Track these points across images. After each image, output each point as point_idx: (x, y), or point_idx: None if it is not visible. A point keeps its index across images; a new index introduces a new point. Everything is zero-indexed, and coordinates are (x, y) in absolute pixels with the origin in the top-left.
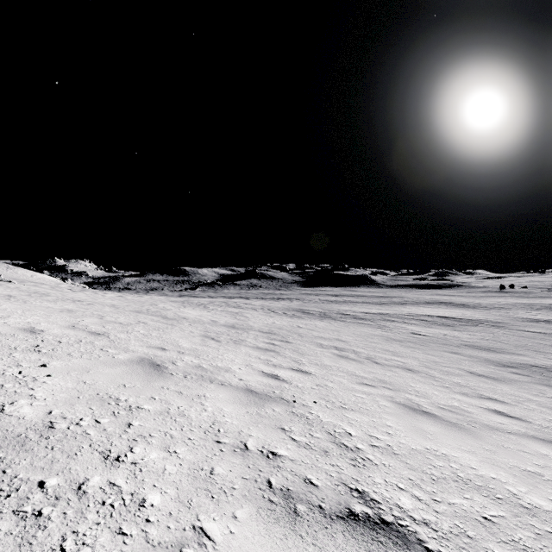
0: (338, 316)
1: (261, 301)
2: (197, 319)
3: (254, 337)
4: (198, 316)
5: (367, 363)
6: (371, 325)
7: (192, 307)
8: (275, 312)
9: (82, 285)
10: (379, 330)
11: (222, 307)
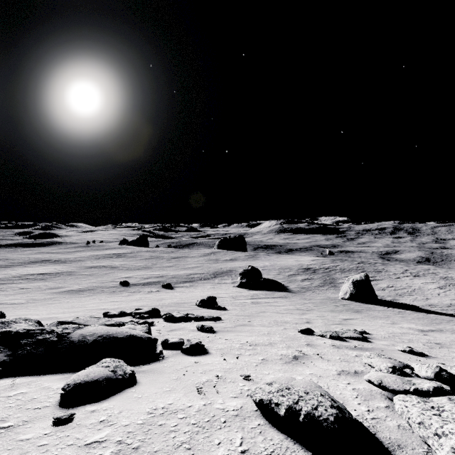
0: None
1: None
2: None
3: None
4: None
5: (3, 305)
6: None
7: None
8: None
9: None
10: None
11: None
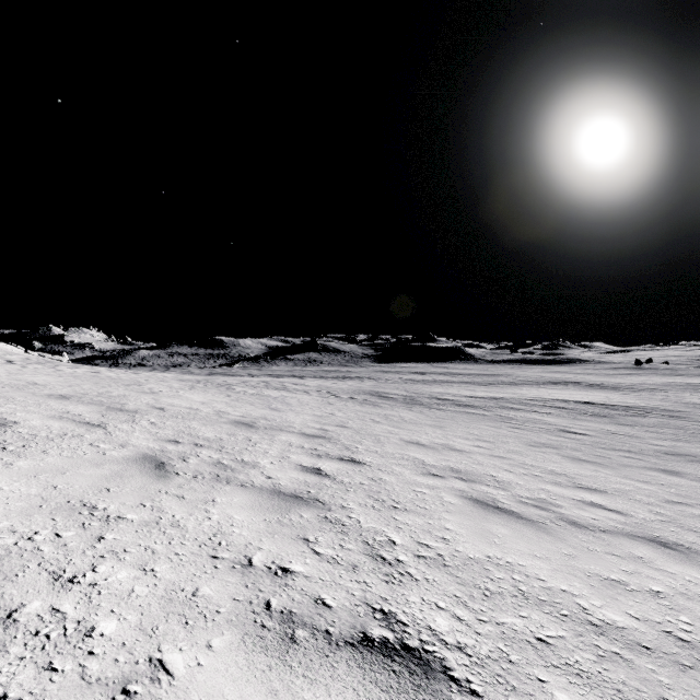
0: (433, 403)
1: (320, 381)
2: (187, 410)
3: (279, 452)
4: (200, 403)
5: (557, 528)
6: (488, 417)
7: (205, 389)
8: (337, 396)
9: (56, 357)
10: (506, 426)
11: (257, 389)
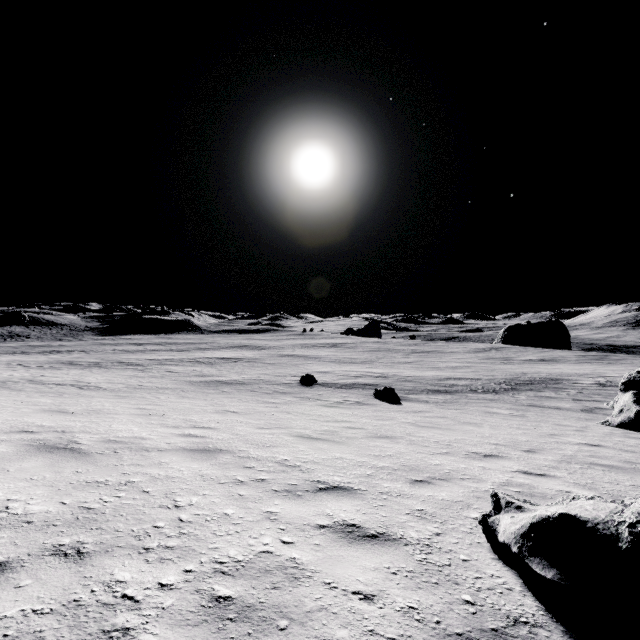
0: (111, 365)
1: (19, 356)
2: None
3: None
4: None
5: (71, 388)
6: (136, 369)
7: None
8: (26, 366)
9: None
10: (138, 372)
11: None
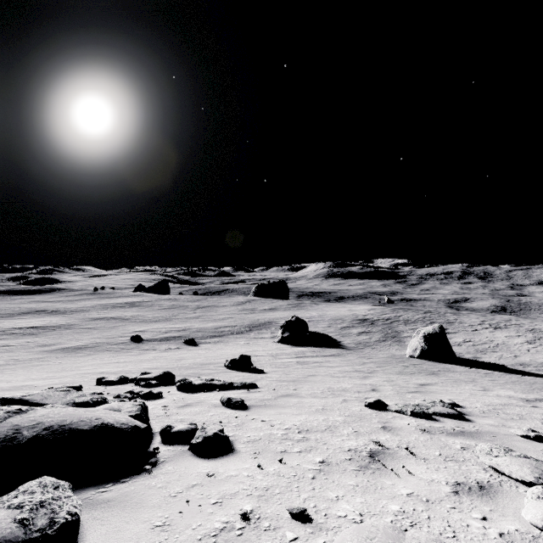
0: None
1: None
2: None
3: None
4: None
5: None
6: None
7: None
8: None
9: None
10: None
11: None
